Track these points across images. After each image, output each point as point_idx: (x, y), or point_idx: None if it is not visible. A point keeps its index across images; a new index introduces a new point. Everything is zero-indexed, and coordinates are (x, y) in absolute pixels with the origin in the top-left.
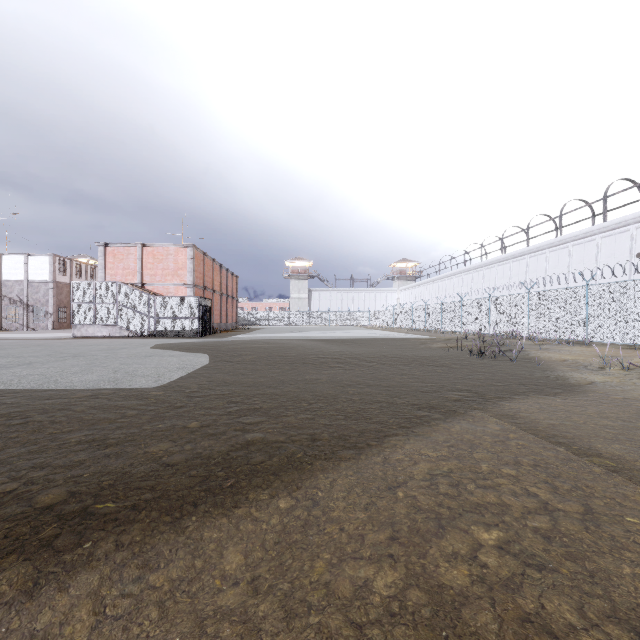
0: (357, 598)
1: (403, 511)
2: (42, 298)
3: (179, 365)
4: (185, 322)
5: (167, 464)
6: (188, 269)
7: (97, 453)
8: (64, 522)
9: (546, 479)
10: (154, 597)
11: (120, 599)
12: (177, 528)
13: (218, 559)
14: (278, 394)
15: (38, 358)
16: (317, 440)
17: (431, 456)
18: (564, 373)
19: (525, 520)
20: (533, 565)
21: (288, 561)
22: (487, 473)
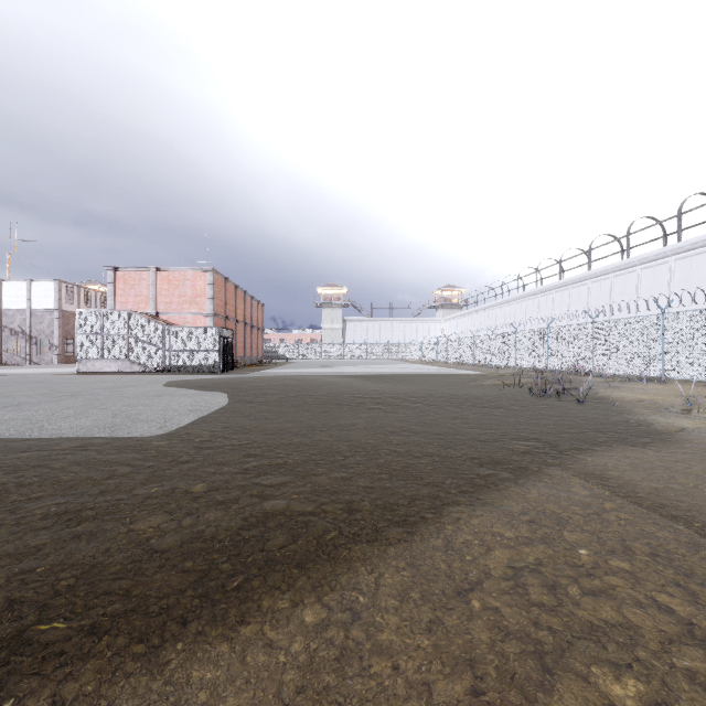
0: None
1: (484, 637)
2: (46, 329)
3: (191, 407)
4: (204, 356)
5: (155, 550)
6: (207, 296)
7: (64, 533)
8: None
9: (676, 578)
10: None
11: None
12: (152, 665)
13: None
14: (307, 444)
15: (30, 398)
16: (356, 511)
17: (508, 537)
18: (645, 417)
19: (669, 656)
20: None
21: None
22: (591, 567)
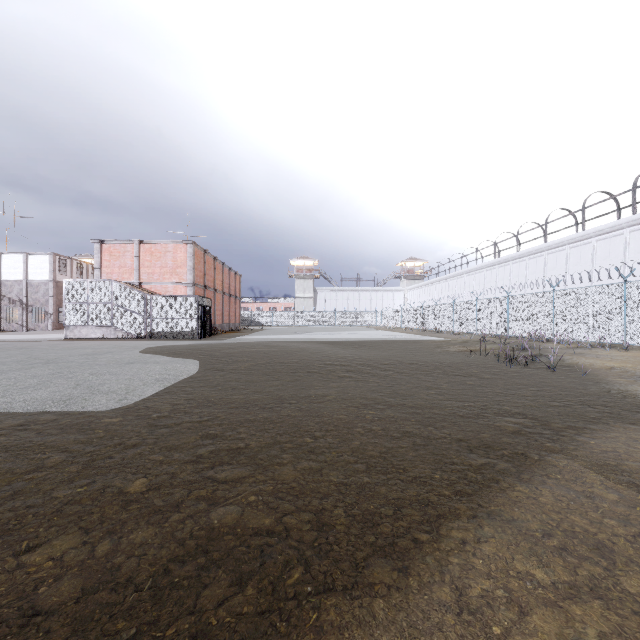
0: None
1: None
2: (42, 298)
3: (159, 376)
4: (183, 323)
5: (36, 610)
6: (187, 267)
7: None
8: None
9: None
10: None
11: None
12: None
13: None
14: (273, 421)
15: (3, 365)
16: (327, 526)
17: (542, 583)
18: (624, 386)
19: None
20: None
21: None
22: None
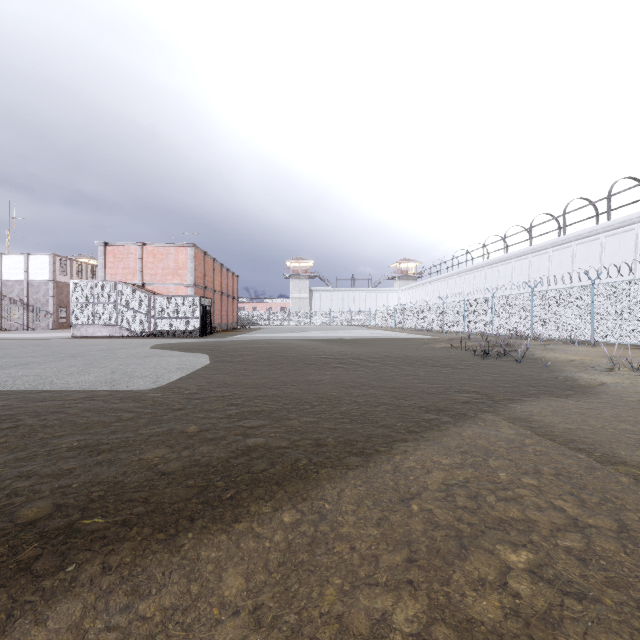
0: (375, 636)
1: (419, 527)
2: (42, 298)
3: (178, 365)
4: (185, 322)
5: (163, 472)
6: (188, 268)
7: (88, 460)
8: (46, 541)
9: (571, 490)
10: (143, 630)
11: (105, 633)
12: (171, 547)
13: (216, 583)
14: (280, 396)
15: (35, 358)
16: (322, 446)
17: (444, 464)
18: (572, 374)
19: (555, 538)
20: (571, 594)
21: (294, 586)
22: (507, 483)
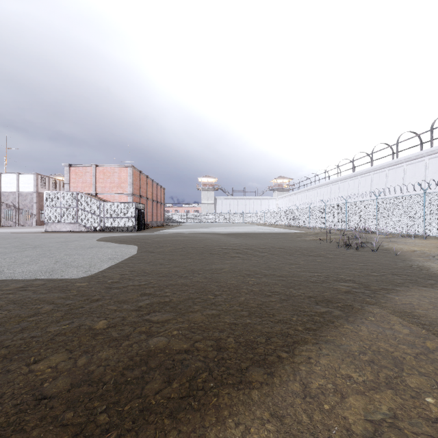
0: None
1: None
2: (28, 204)
3: (111, 256)
4: (125, 221)
5: (43, 396)
6: (128, 183)
7: None
8: None
9: None
10: None
11: None
12: None
13: None
14: (187, 285)
15: (5, 249)
16: (223, 349)
17: (356, 381)
18: (422, 263)
19: None
20: None
21: None
22: None
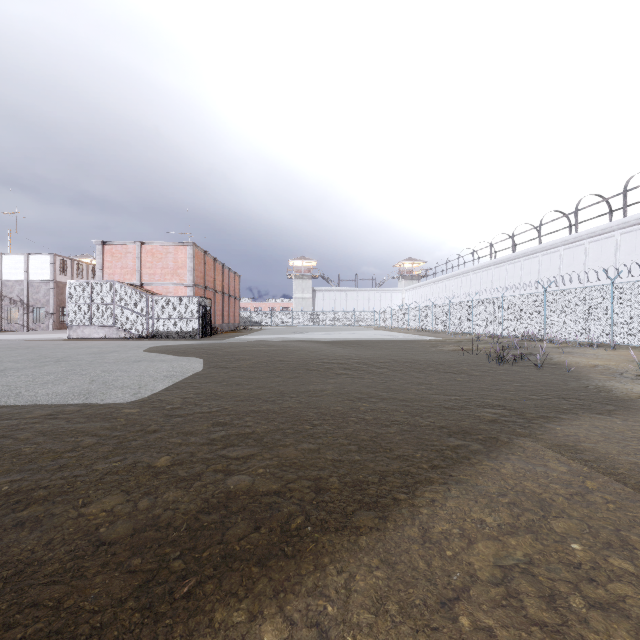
0: None
1: None
2: (42, 298)
3: (167, 373)
4: (184, 323)
5: (102, 542)
6: (188, 268)
7: (7, 519)
8: None
9: None
10: None
11: None
12: None
13: None
14: (276, 412)
15: (16, 363)
16: (323, 490)
17: (490, 525)
18: (602, 382)
19: None
20: None
21: None
22: (590, 568)
